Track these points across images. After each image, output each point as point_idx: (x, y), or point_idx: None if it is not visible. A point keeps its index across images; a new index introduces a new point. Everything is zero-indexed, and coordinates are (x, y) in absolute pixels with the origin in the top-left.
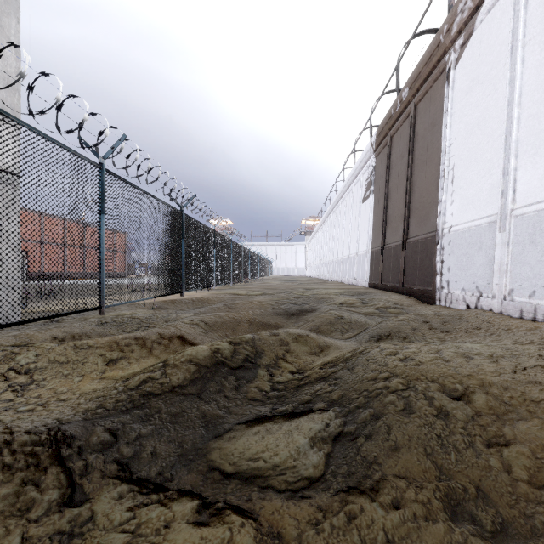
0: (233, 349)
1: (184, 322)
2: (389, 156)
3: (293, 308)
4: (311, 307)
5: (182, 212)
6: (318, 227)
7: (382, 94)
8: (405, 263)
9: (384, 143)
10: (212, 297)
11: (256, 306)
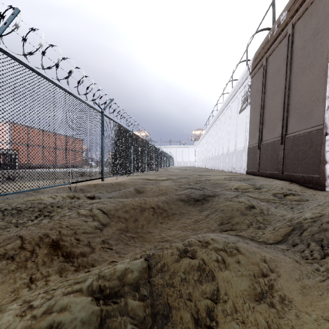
0: (97, 322)
1: (79, 214)
2: (265, 73)
3: (196, 194)
4: (213, 193)
5: (102, 113)
6: (203, 135)
7: (257, 29)
8: (285, 154)
9: (260, 65)
10: (127, 182)
11: (162, 190)
